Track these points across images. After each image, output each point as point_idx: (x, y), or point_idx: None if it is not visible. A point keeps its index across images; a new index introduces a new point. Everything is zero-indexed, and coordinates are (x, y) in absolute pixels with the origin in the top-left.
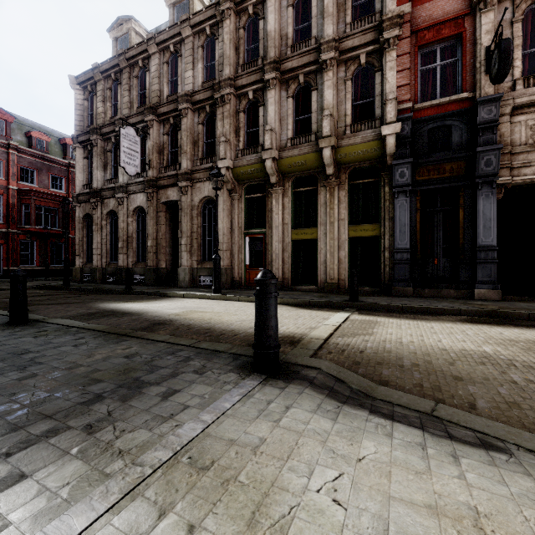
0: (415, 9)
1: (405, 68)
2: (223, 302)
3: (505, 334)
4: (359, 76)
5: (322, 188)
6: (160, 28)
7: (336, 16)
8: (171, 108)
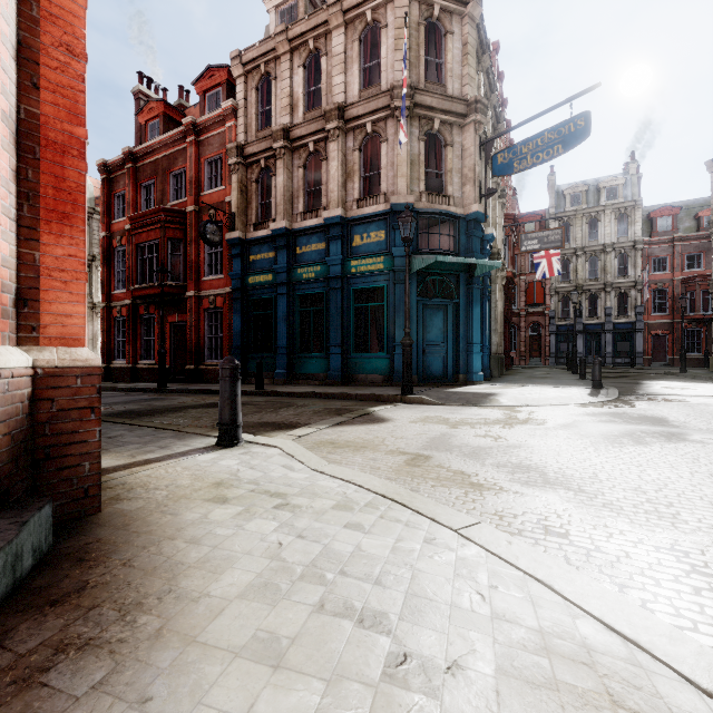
0: None
1: None
2: None
3: None
4: None
5: None
6: None
7: None
8: None
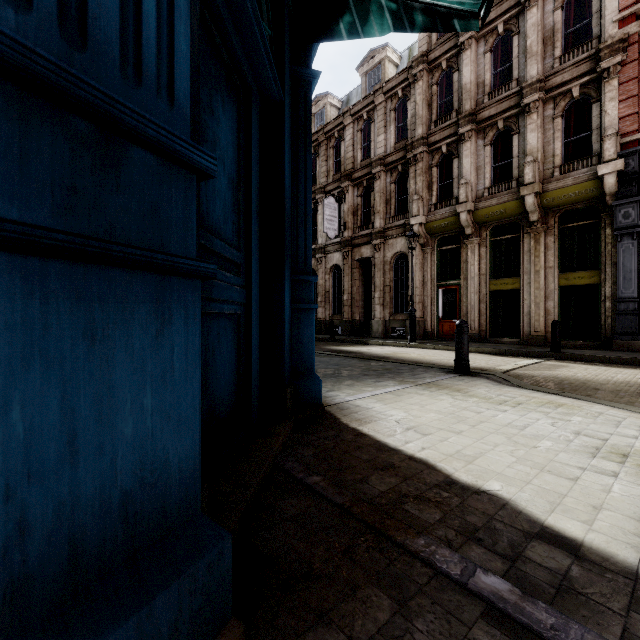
0: None
1: (630, 96)
2: (420, 349)
3: None
4: (572, 109)
5: (525, 235)
6: (352, 94)
7: (541, 53)
8: (365, 172)
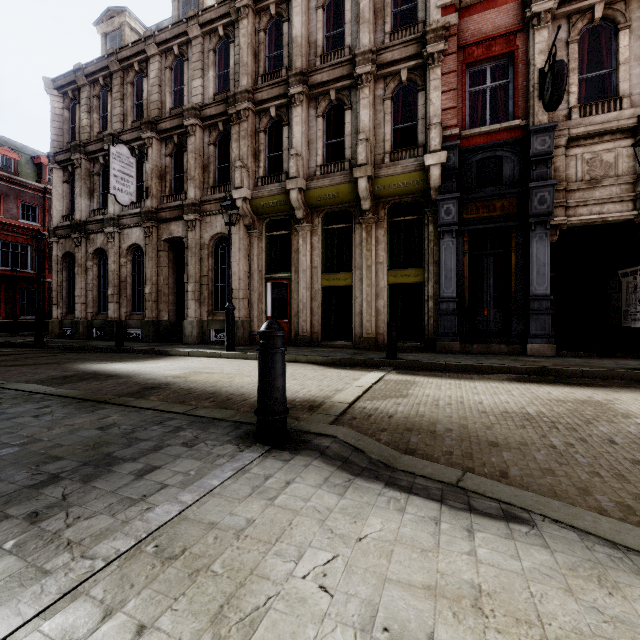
0: (462, 21)
1: (451, 89)
2: (237, 361)
3: (553, 394)
4: (400, 95)
5: (357, 226)
6: (162, 25)
7: (373, 23)
8: (175, 123)
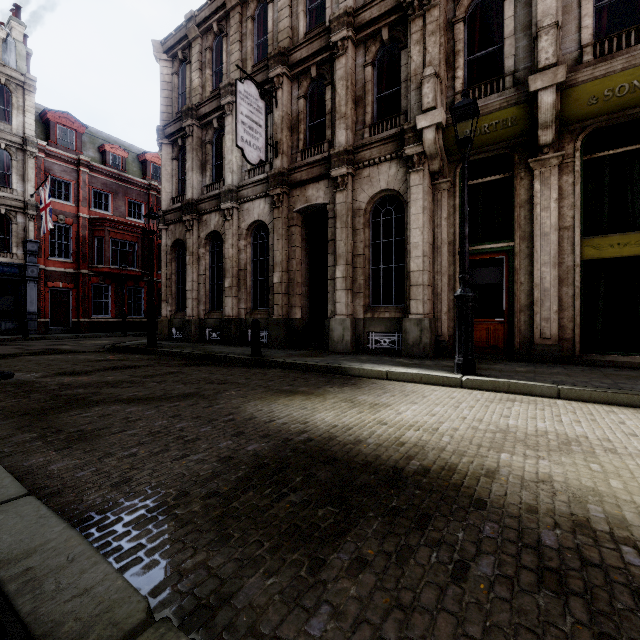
0: None
1: None
2: (534, 402)
3: None
4: None
5: None
6: None
7: None
8: (315, 48)
